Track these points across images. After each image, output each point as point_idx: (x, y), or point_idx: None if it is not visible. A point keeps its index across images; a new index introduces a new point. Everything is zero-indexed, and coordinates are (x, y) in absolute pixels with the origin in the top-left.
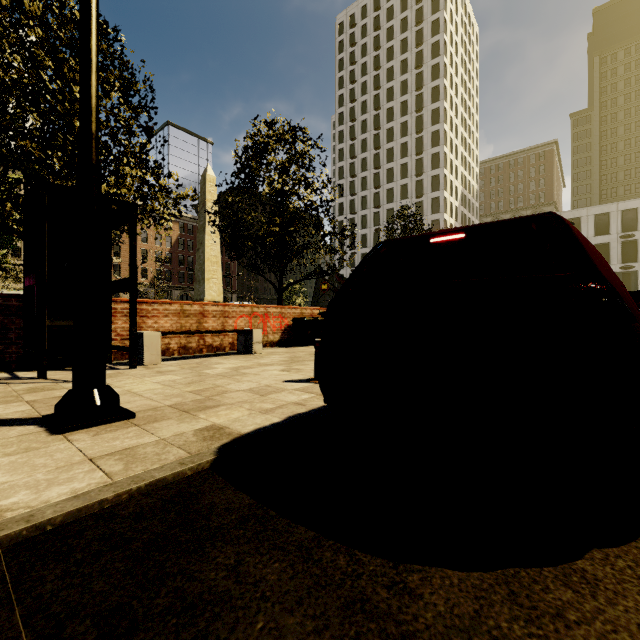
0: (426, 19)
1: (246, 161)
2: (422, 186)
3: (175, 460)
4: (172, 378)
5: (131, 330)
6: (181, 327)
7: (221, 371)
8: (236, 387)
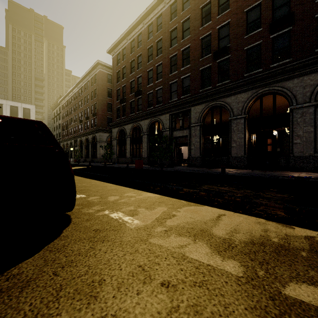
0: None
1: None
2: None
3: None
4: None
5: None
6: None
7: None
8: None
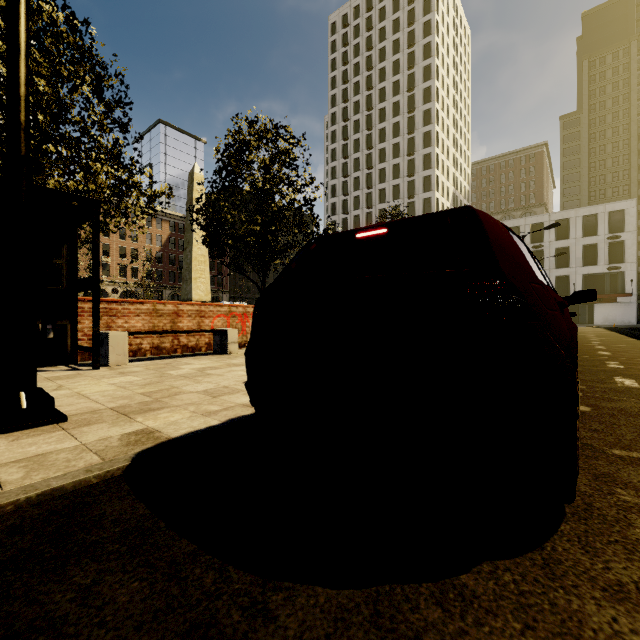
0: (418, 20)
1: (226, 159)
2: (414, 186)
3: (83, 467)
4: (131, 379)
5: (94, 330)
6: (154, 327)
7: (186, 372)
8: (192, 388)
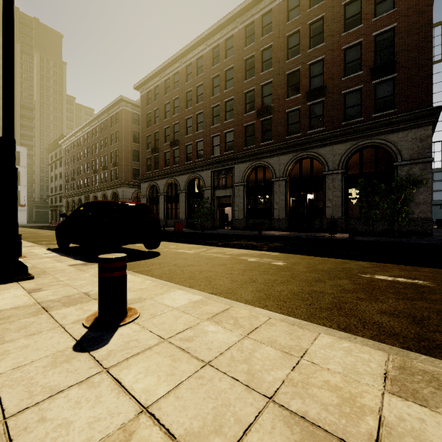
0: None
1: None
2: None
3: None
4: None
5: None
6: None
7: None
8: None
